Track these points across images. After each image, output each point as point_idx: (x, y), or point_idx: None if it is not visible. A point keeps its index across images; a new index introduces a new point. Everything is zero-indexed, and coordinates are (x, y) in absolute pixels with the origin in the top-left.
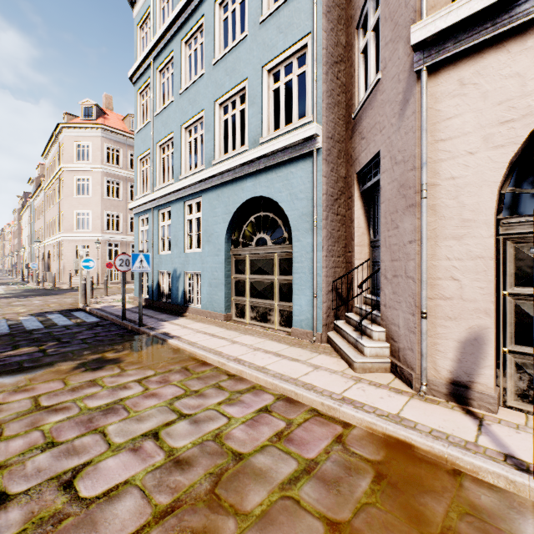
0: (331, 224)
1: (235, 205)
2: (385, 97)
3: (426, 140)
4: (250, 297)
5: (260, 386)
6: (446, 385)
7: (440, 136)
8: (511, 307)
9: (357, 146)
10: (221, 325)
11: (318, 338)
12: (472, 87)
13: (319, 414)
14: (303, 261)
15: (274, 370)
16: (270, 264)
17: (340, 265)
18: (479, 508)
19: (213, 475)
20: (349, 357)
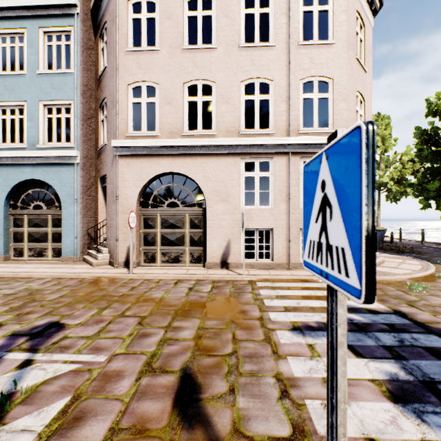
0: (86, 201)
1: (15, 181)
2: (108, 153)
3: (118, 180)
4: (29, 242)
5: (44, 278)
6: (124, 262)
7: (122, 179)
8: (143, 235)
9: (100, 165)
10: (2, 263)
11: (78, 259)
12: (131, 166)
13: (74, 278)
14: (69, 220)
15: (51, 271)
16: (46, 221)
17: (92, 222)
18: (115, 281)
19: (29, 293)
20: (91, 262)
